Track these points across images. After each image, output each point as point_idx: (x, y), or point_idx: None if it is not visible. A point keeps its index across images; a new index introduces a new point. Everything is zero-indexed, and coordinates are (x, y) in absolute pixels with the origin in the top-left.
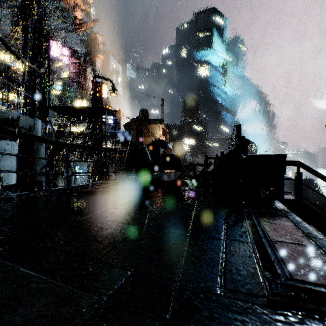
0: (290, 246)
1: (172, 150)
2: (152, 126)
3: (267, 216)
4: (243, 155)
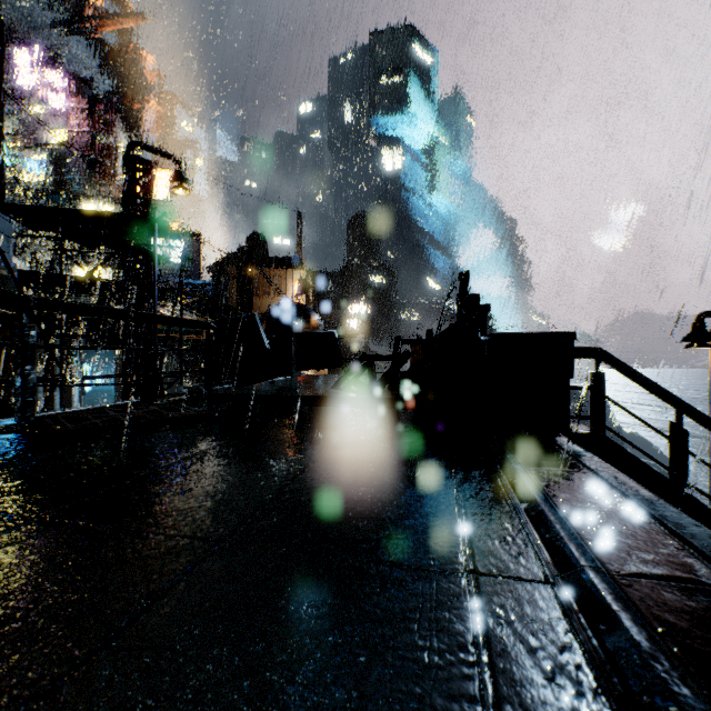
0: (670, 592)
1: (322, 325)
2: (275, 271)
3: (565, 486)
4: (480, 335)
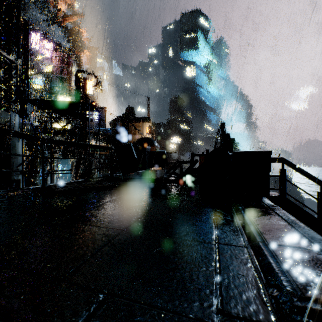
0: (290, 250)
1: (159, 147)
2: (138, 123)
3: (259, 215)
4: (229, 152)
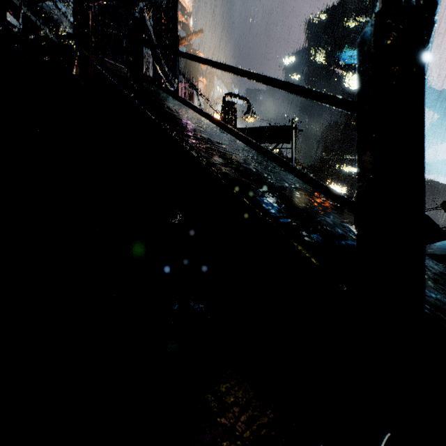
0: None
1: None
2: None
3: None
4: None
